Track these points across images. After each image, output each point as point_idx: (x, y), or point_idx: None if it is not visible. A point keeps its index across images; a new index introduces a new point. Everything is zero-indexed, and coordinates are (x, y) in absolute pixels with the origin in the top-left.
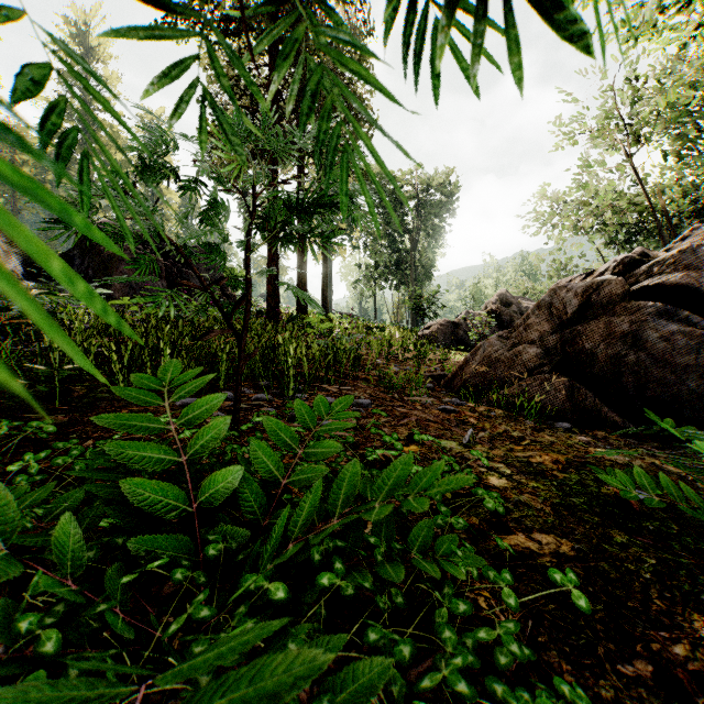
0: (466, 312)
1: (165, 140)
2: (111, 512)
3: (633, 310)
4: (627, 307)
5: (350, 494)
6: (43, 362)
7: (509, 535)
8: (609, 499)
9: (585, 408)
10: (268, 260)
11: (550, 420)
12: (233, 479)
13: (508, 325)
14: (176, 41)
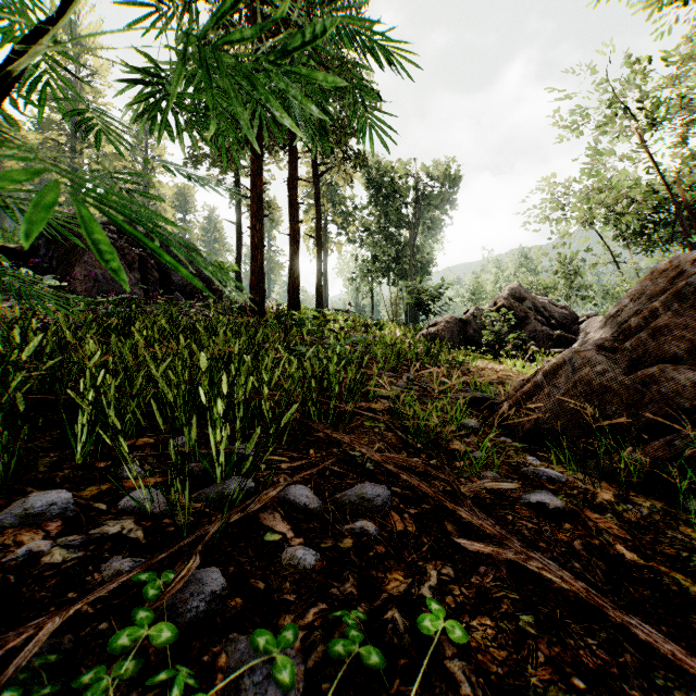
0: (476, 308)
1: None
2: None
3: None
4: None
5: None
6: None
7: None
8: None
9: None
10: (252, 247)
11: None
12: None
13: (523, 322)
14: None
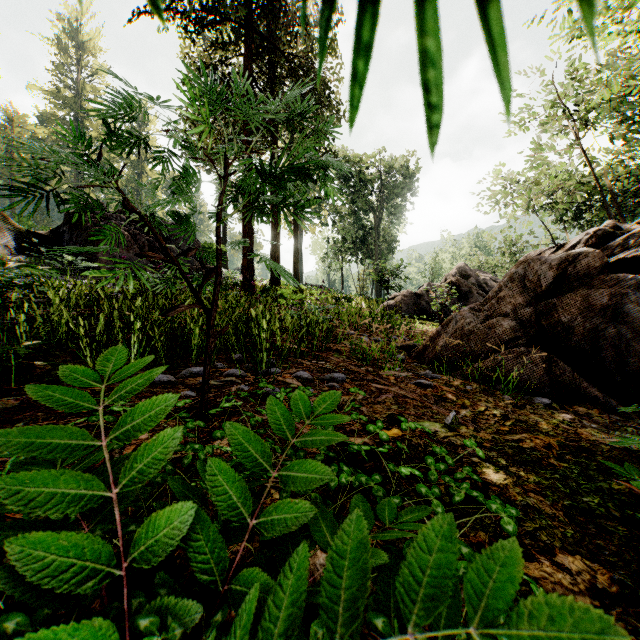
0: (428, 284)
1: (130, 102)
2: (5, 575)
3: (610, 283)
4: (605, 280)
5: (357, 592)
6: (5, 337)
7: (530, 560)
8: (624, 499)
9: (563, 382)
10: (244, 235)
11: (527, 395)
12: (181, 522)
13: (467, 295)
14: (157, 30)
